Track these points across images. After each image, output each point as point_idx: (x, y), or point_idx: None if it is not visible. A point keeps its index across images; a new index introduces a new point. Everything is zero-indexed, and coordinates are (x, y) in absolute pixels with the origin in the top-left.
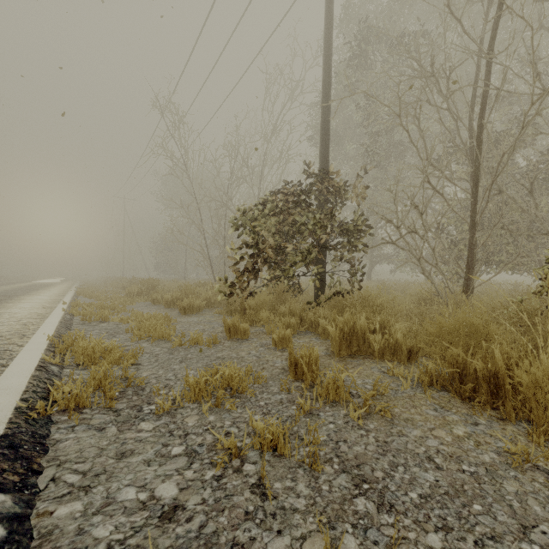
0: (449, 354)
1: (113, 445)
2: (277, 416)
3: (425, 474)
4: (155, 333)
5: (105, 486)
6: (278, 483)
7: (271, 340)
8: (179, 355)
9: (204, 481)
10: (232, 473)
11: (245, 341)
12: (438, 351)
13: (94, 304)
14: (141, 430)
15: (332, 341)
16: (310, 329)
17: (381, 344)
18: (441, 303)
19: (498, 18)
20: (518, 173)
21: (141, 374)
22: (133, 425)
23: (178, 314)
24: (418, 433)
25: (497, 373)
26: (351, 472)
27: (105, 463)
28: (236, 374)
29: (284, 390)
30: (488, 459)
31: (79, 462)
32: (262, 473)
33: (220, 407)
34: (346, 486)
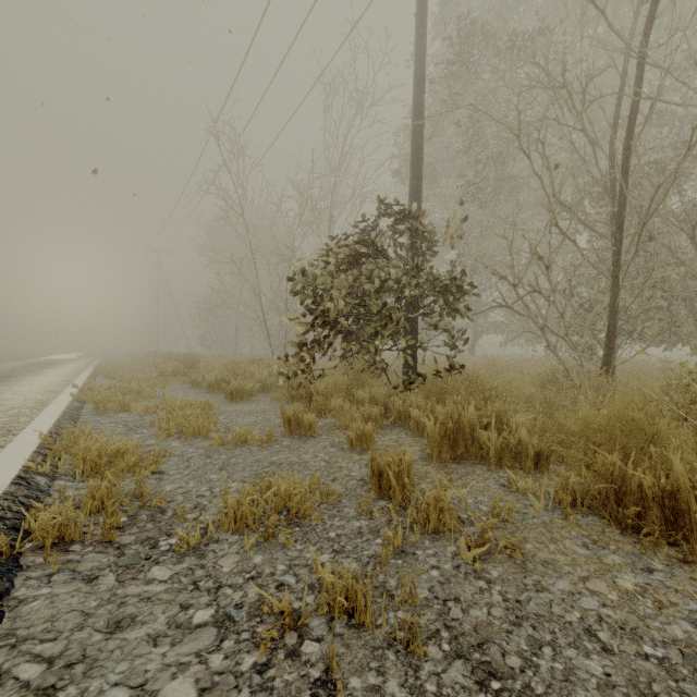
0: (599, 462)
1: (105, 607)
2: (354, 556)
3: (586, 662)
4: (189, 427)
5: (78, 687)
6: (356, 678)
7: (346, 437)
8: (219, 459)
9: (239, 675)
10: (283, 659)
11: (311, 439)
12: (583, 457)
13: (115, 388)
14: (151, 580)
15: (429, 440)
16: (397, 422)
17: (497, 444)
18: (571, 386)
19: (652, 3)
20: (671, 215)
21: (163, 488)
22: (140, 572)
23: (224, 400)
24: (565, 586)
25: (674, 492)
26: (470, 657)
27: (87, 642)
28: (295, 490)
29: (364, 514)
30: (680, 633)
31: (46, 640)
32: (331, 661)
33: (272, 540)
34: (465, 685)
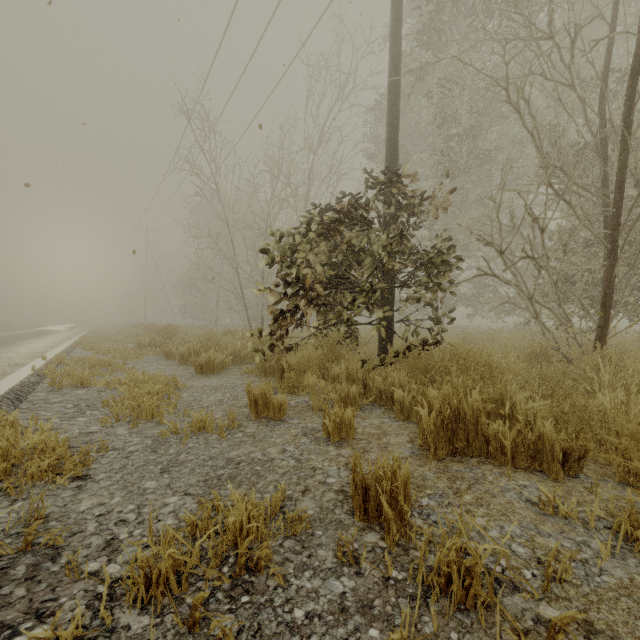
0: None
1: None
2: None
3: None
4: (142, 409)
5: None
6: None
7: (320, 421)
8: (166, 455)
9: None
10: None
11: (280, 424)
12: None
13: (86, 360)
14: None
15: (420, 429)
16: (377, 401)
17: (509, 439)
18: (560, 360)
19: None
20: None
21: (76, 505)
22: None
23: (194, 374)
24: None
25: None
26: None
27: None
28: (247, 525)
29: (347, 563)
30: None
31: None
32: None
33: (199, 632)
34: None
